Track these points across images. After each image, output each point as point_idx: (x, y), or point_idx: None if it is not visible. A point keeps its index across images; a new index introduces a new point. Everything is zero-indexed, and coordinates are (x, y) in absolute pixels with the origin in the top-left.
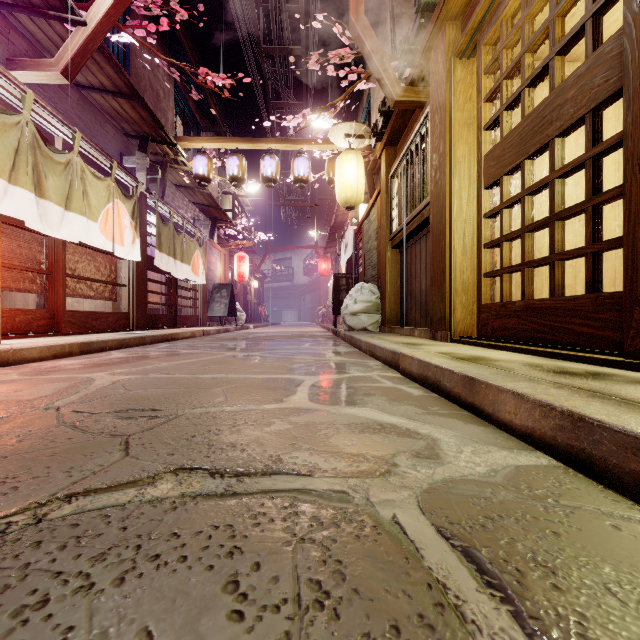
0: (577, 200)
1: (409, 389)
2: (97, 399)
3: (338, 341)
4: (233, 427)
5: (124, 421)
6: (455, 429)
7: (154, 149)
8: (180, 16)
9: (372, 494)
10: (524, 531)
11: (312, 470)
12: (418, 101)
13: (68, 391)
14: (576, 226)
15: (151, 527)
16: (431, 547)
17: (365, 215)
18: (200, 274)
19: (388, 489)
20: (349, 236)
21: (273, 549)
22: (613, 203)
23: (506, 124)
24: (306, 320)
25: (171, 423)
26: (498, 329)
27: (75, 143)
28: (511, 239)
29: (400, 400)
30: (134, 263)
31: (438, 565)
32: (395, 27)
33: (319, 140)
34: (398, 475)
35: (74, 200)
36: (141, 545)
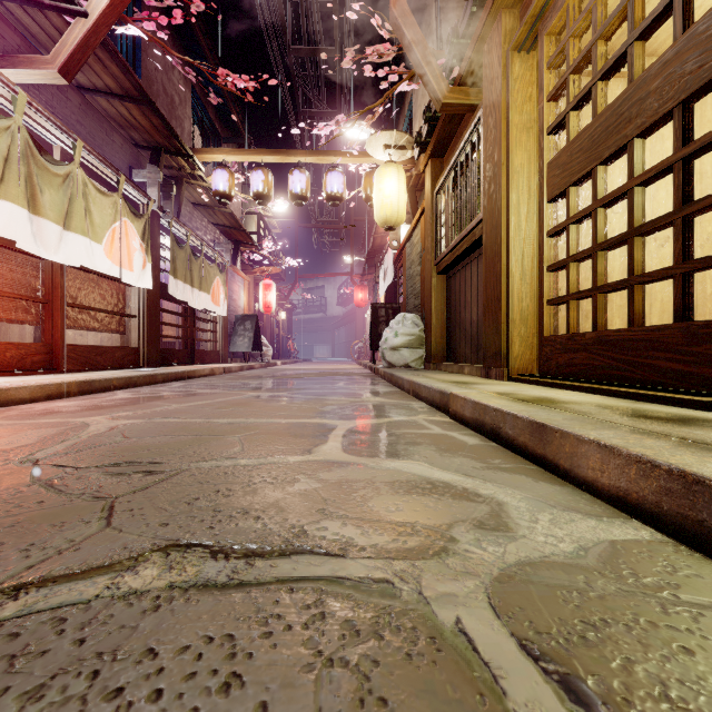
0: (653, 217)
1: (462, 437)
2: (87, 449)
3: (376, 379)
4: (248, 486)
5: (114, 478)
6: (524, 489)
7: (168, 162)
8: (196, 7)
9: (425, 585)
10: (642, 646)
11: (345, 548)
12: (468, 104)
13: (54, 439)
14: (651, 247)
15: (119, 639)
16: (515, 674)
17: (407, 237)
18: (221, 304)
19: (446, 577)
20: (389, 261)
21: (288, 678)
22: (694, 220)
23: (573, 126)
24: (340, 356)
25: (171, 481)
26: (564, 365)
27: (76, 153)
28: (580, 260)
29: (453, 451)
30: (145, 291)
31: (528, 707)
32: (441, 23)
33: (355, 152)
34: (458, 555)
35: (74, 218)
36: (99, 671)
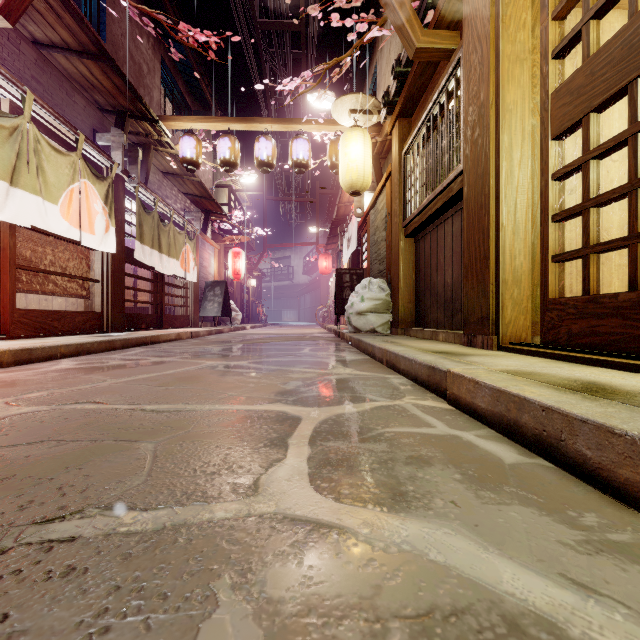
0: None
1: (485, 443)
2: None
3: (343, 345)
4: None
5: None
6: None
7: (135, 128)
8: None
9: None
10: None
11: None
12: (444, 49)
13: None
14: None
15: None
16: None
17: (371, 204)
18: (190, 270)
19: None
20: (353, 229)
21: None
22: None
23: (594, 38)
24: (306, 320)
25: None
26: (581, 334)
27: (25, 106)
28: (604, 203)
29: (491, 482)
30: (109, 255)
31: None
32: None
33: (320, 120)
34: None
35: (24, 175)
36: None
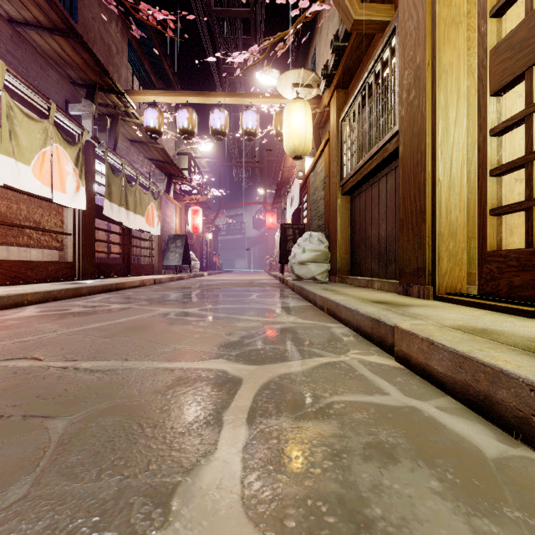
0: None
1: (452, 421)
2: None
3: (286, 291)
4: None
5: None
6: None
7: (104, 100)
8: None
9: None
10: None
11: None
12: (380, 21)
13: None
14: None
15: None
16: None
17: (311, 167)
18: (155, 225)
19: None
20: (295, 190)
21: None
22: None
23: None
24: (255, 268)
25: None
26: (524, 286)
27: None
28: None
29: (484, 498)
30: (80, 212)
31: None
32: None
33: (267, 94)
34: None
35: None
36: None
